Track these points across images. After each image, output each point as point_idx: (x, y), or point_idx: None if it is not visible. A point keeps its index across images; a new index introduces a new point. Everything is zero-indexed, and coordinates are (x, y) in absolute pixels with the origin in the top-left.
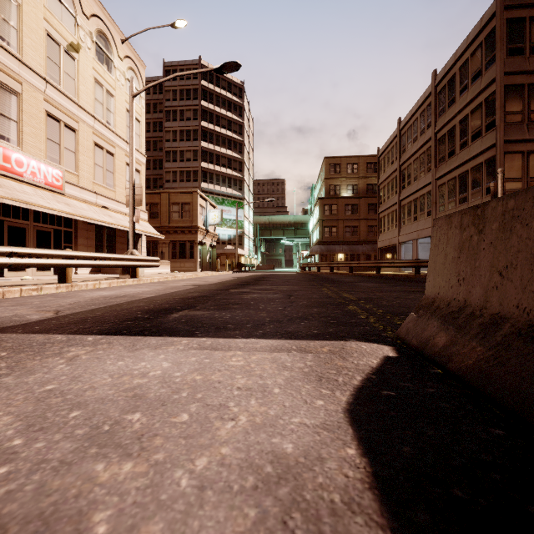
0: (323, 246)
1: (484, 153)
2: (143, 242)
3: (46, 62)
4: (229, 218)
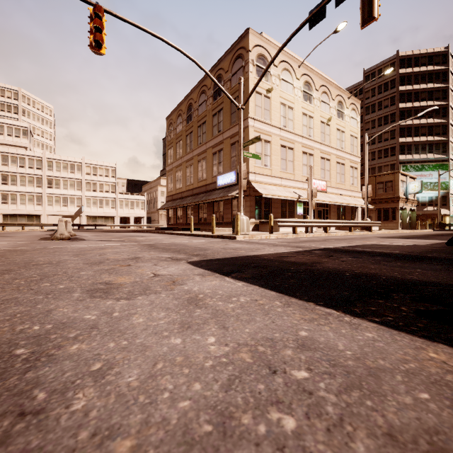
0: None
1: None
2: (359, 211)
3: (320, 135)
4: (430, 181)
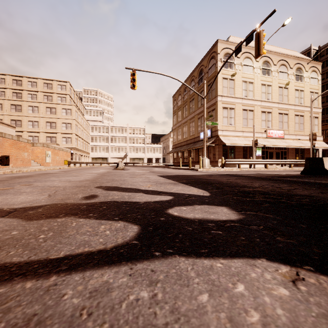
0: None
1: None
2: (320, 151)
3: (278, 97)
4: None
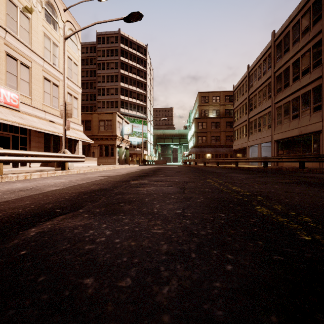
0: (197, 148)
1: (312, 83)
2: (80, 145)
3: (6, 17)
4: (138, 131)
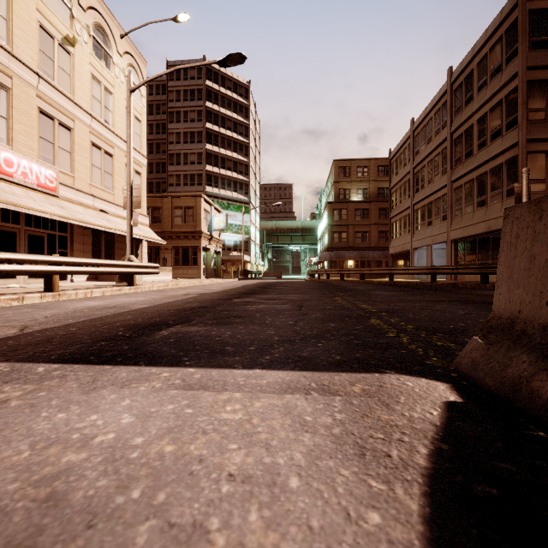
0: (332, 252)
1: (504, 154)
2: (144, 248)
3: (38, 56)
4: (235, 223)
